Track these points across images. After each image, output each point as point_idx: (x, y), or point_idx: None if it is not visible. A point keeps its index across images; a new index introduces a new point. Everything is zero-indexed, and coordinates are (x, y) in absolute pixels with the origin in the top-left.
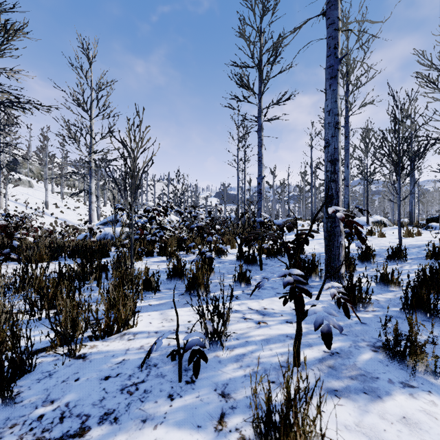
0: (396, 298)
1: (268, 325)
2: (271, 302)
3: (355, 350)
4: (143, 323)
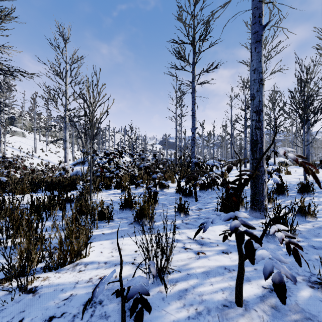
0: (314, 228)
1: (206, 256)
2: (207, 231)
3: (293, 286)
4: (95, 252)
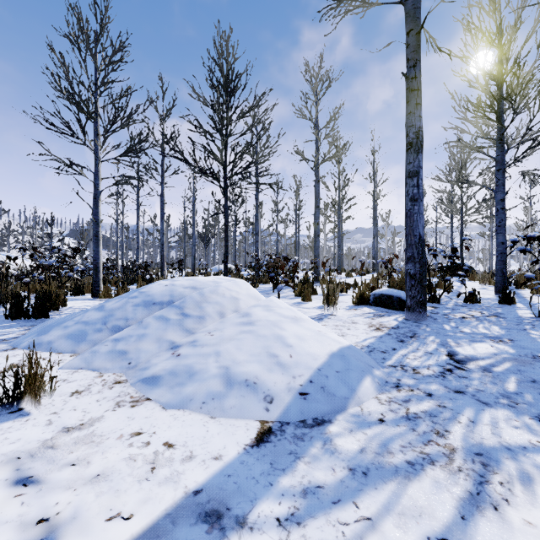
0: None
1: None
2: None
3: None
4: None
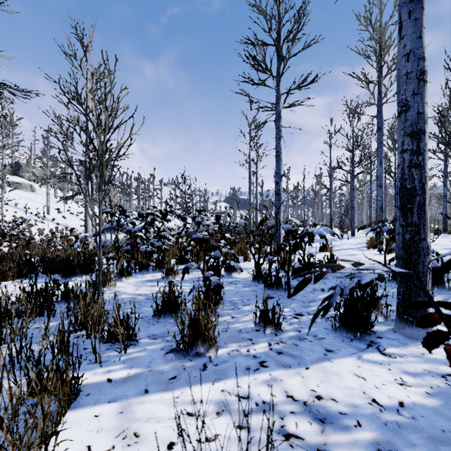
0: None
1: None
2: (325, 375)
3: None
4: (73, 449)
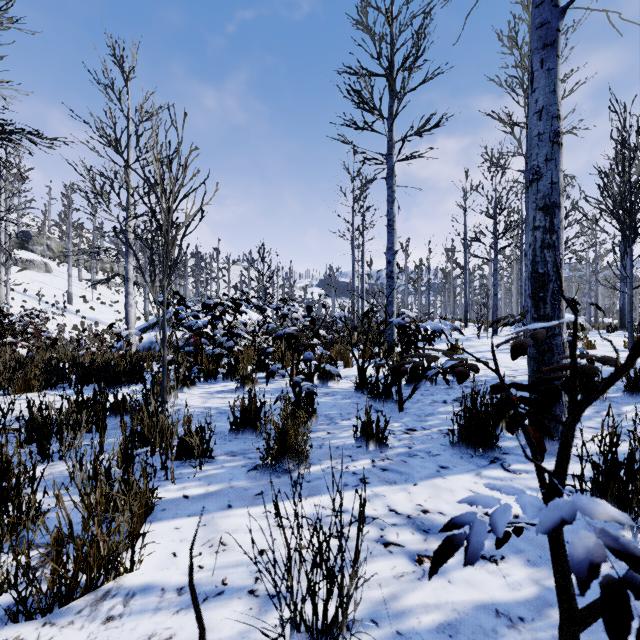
0: None
1: (442, 568)
2: (435, 491)
3: None
4: (157, 556)
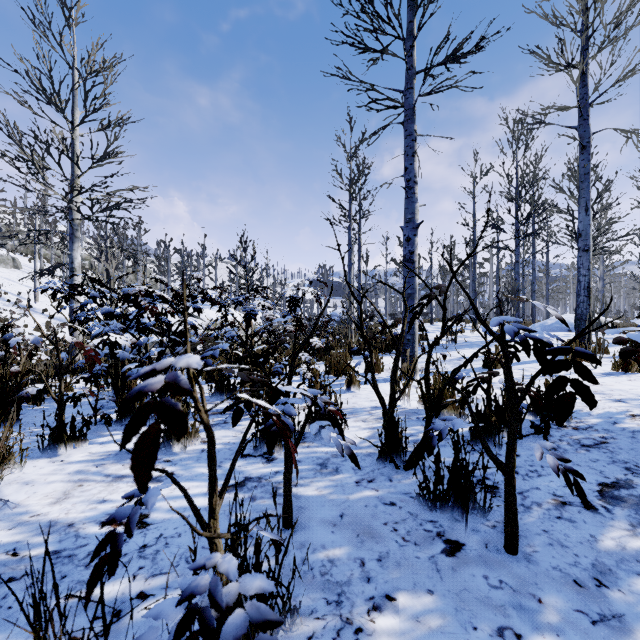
0: None
1: None
2: None
3: None
4: None
